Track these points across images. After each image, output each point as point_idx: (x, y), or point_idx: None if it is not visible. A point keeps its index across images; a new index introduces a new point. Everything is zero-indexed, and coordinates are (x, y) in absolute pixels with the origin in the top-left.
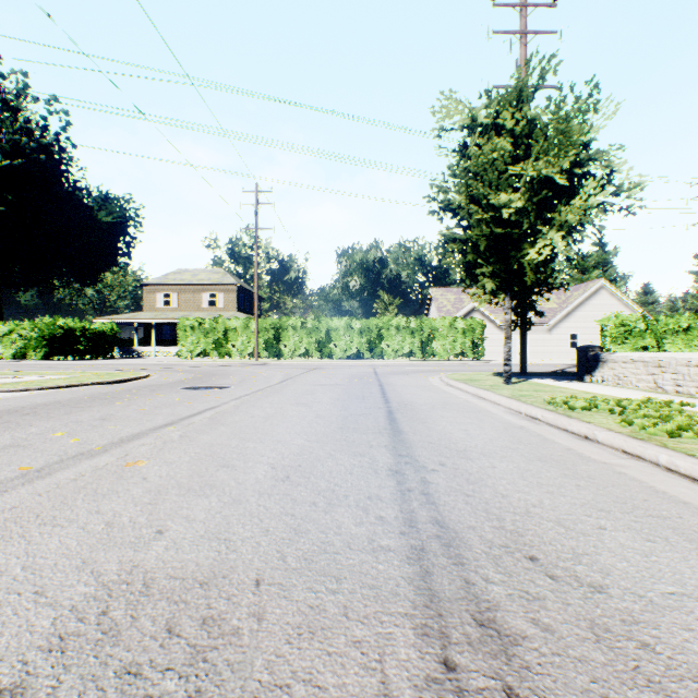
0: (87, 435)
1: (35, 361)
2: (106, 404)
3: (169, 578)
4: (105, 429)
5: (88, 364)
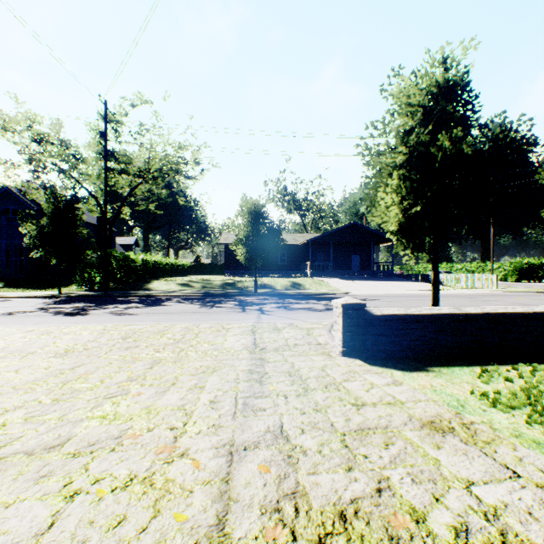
0: (523, 299)
1: (510, 282)
2: (532, 296)
3: (526, 304)
4: (527, 298)
5: (538, 285)
